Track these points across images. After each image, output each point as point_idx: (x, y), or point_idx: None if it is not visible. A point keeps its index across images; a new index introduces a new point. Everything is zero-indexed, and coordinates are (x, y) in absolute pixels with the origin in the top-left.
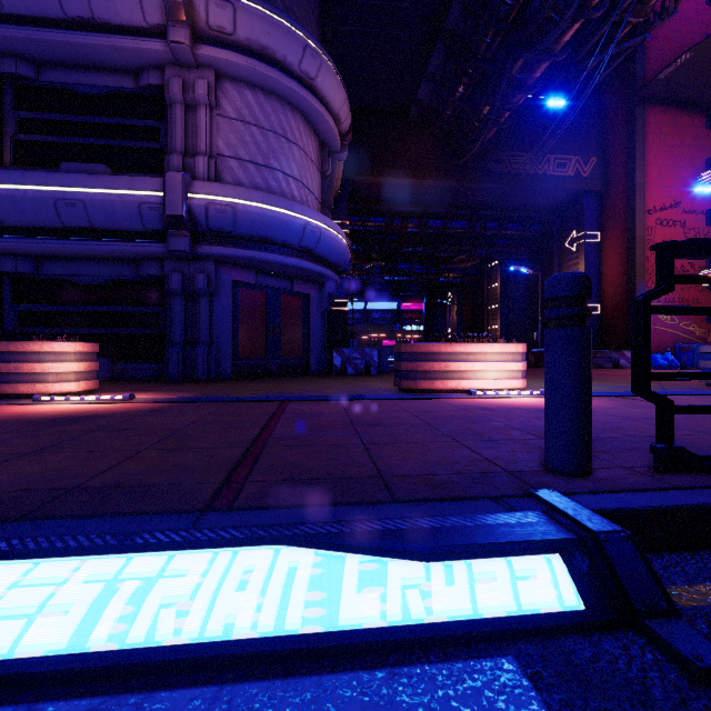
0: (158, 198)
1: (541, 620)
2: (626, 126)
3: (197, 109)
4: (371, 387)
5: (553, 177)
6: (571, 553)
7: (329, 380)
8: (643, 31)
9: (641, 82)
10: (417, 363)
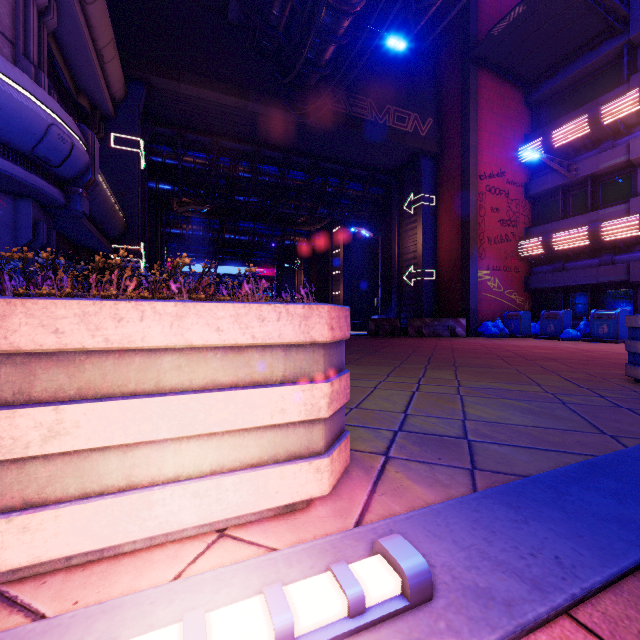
0: None
1: None
2: (460, 87)
3: None
4: None
5: (393, 130)
6: None
7: None
8: None
9: (474, 42)
10: None
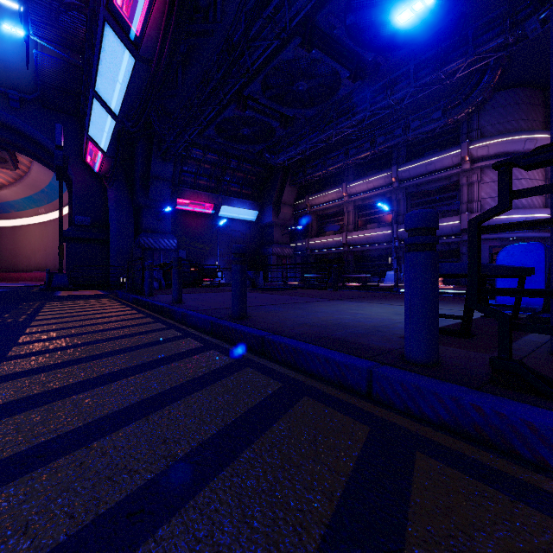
0: (458, 224)
1: None
2: None
3: (472, 185)
4: None
5: None
6: None
7: None
8: None
9: None
10: None
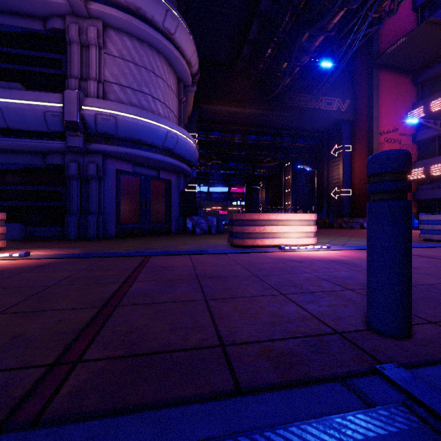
0: (58, 108)
1: None
2: (367, 81)
3: (89, 47)
4: (212, 243)
5: (324, 110)
6: None
7: (183, 238)
8: (378, 23)
9: (376, 55)
10: (244, 227)
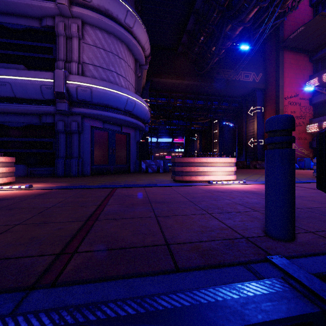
0: (50, 82)
1: None
2: (275, 59)
3: (72, 39)
4: (160, 179)
5: (243, 81)
6: None
7: (139, 175)
8: (283, 16)
9: (282, 40)
10: (183, 167)
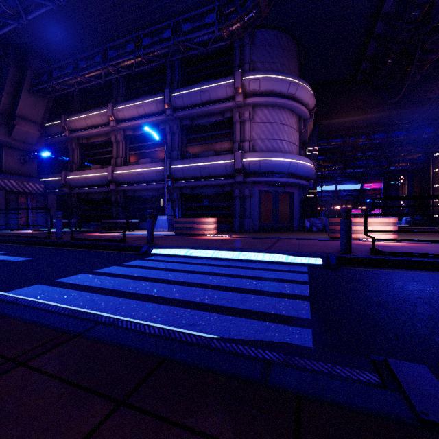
0: (232, 162)
1: (314, 264)
2: None
3: (244, 123)
4: (318, 236)
5: None
6: (323, 258)
7: (301, 233)
8: None
9: None
10: (336, 226)
